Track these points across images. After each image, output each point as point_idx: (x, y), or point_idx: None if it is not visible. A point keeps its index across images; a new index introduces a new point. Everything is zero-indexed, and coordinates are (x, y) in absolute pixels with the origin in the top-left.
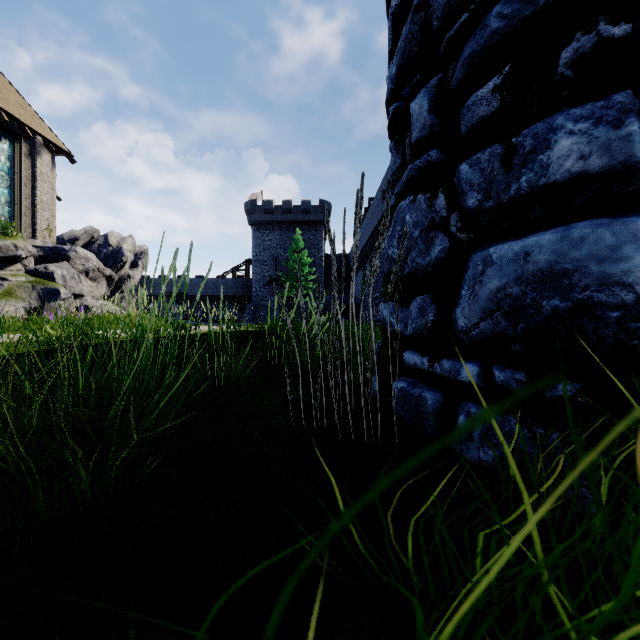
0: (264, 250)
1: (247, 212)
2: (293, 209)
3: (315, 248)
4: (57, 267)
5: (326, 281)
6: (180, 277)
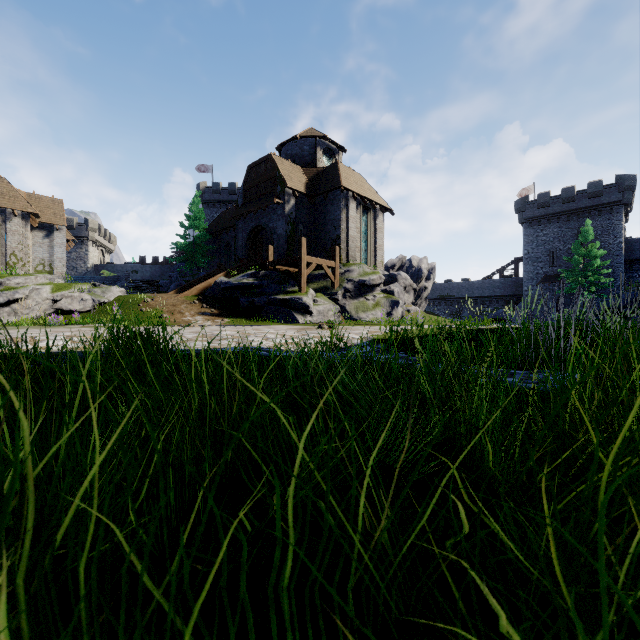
0: (537, 246)
1: (517, 211)
2: (576, 196)
3: (609, 234)
4: (394, 286)
5: (627, 272)
6: (447, 281)
